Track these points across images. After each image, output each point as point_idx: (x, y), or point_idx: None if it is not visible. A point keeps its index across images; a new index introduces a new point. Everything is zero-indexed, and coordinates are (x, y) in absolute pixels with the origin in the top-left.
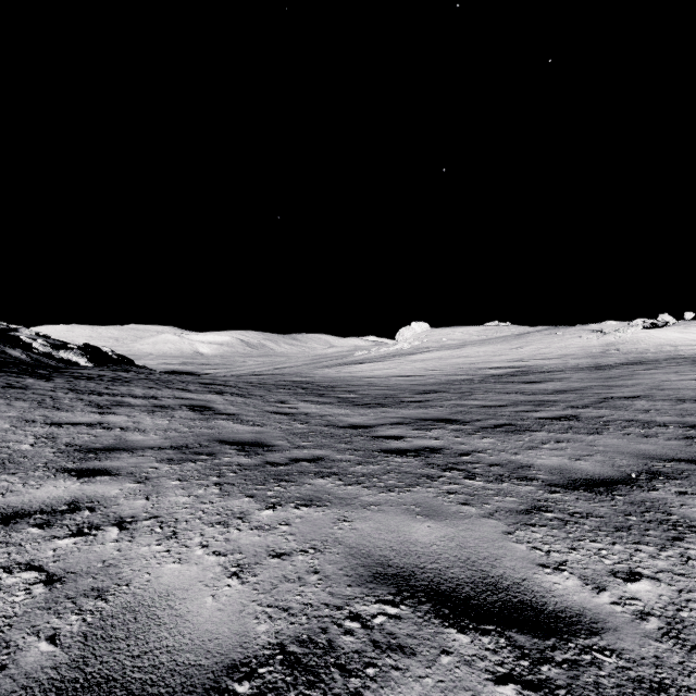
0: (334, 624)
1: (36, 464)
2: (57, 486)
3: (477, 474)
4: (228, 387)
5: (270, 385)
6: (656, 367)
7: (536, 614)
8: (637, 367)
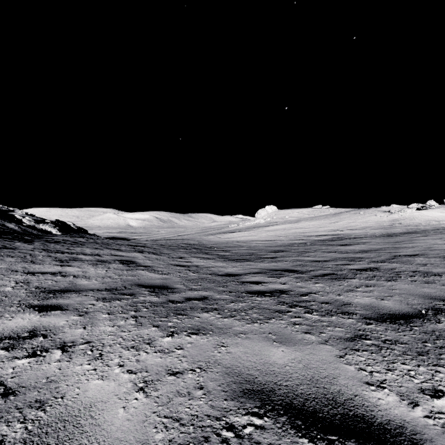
0: (214, 434)
1: (12, 302)
2: (23, 318)
3: (314, 310)
4: (147, 248)
5: (174, 246)
6: (427, 235)
7: (368, 426)
8: (414, 235)
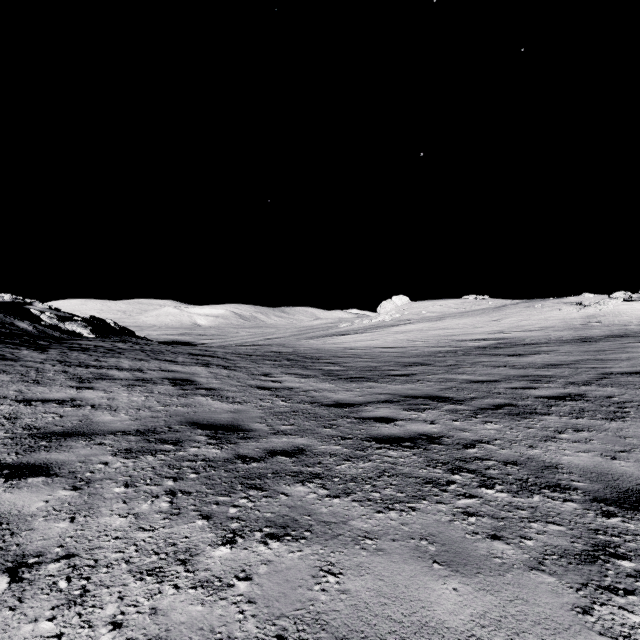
0: None
1: None
2: None
3: (495, 479)
4: (216, 358)
5: (257, 356)
6: None
7: None
8: (625, 339)
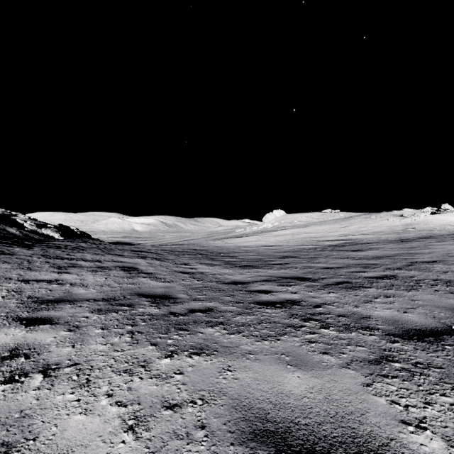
0: None
1: None
2: (7, 334)
3: (330, 324)
4: (150, 253)
5: (178, 252)
6: (443, 240)
7: None
8: (429, 240)
